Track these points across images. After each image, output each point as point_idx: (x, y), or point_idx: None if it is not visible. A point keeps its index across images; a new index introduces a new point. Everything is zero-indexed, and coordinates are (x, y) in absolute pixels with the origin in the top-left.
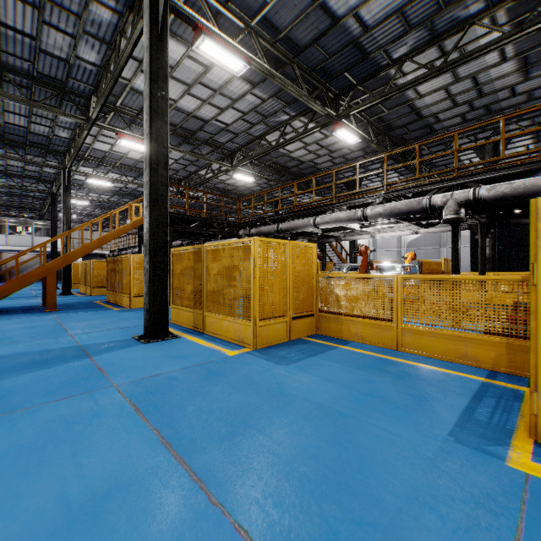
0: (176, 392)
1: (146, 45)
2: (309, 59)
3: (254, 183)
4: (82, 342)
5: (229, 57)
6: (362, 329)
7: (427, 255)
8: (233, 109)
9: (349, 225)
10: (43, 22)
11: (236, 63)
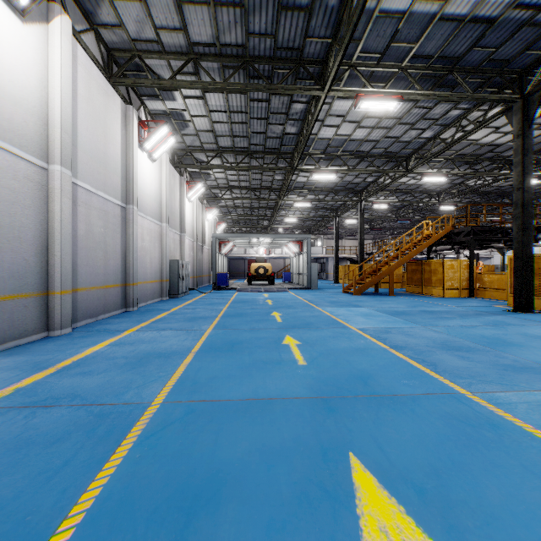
0: None
1: (516, 134)
2: None
3: None
4: (474, 310)
5: None
6: None
7: None
8: (537, 130)
9: None
10: (411, 129)
11: None
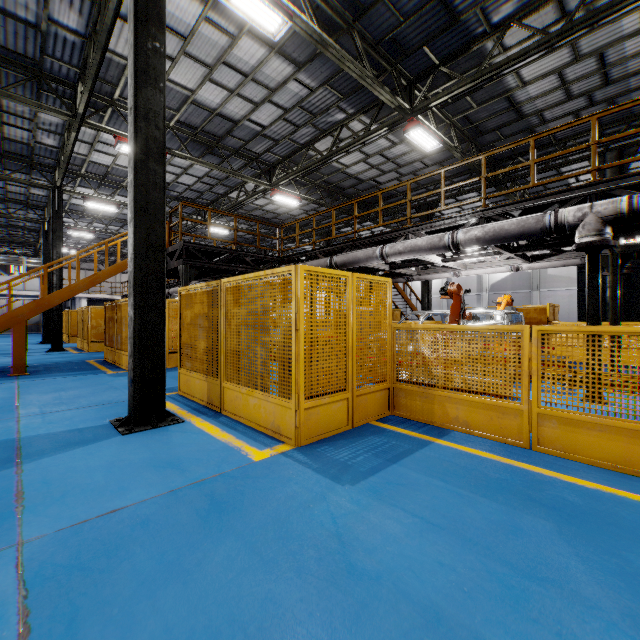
0: (133, 566)
1: None
2: (375, 25)
3: (300, 209)
4: (26, 432)
5: (261, 8)
6: (466, 411)
7: (515, 301)
8: (271, 103)
9: (428, 257)
10: None
11: (272, 19)
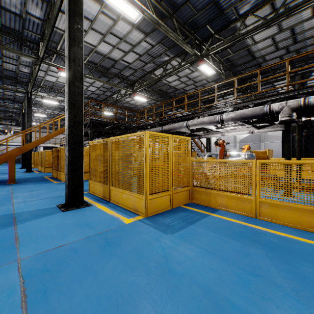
0: (71, 269)
1: None
2: (183, 15)
3: (147, 103)
4: (17, 210)
5: (128, 8)
6: (226, 200)
7: (252, 147)
8: (133, 52)
9: (209, 127)
10: None
11: (133, 13)
